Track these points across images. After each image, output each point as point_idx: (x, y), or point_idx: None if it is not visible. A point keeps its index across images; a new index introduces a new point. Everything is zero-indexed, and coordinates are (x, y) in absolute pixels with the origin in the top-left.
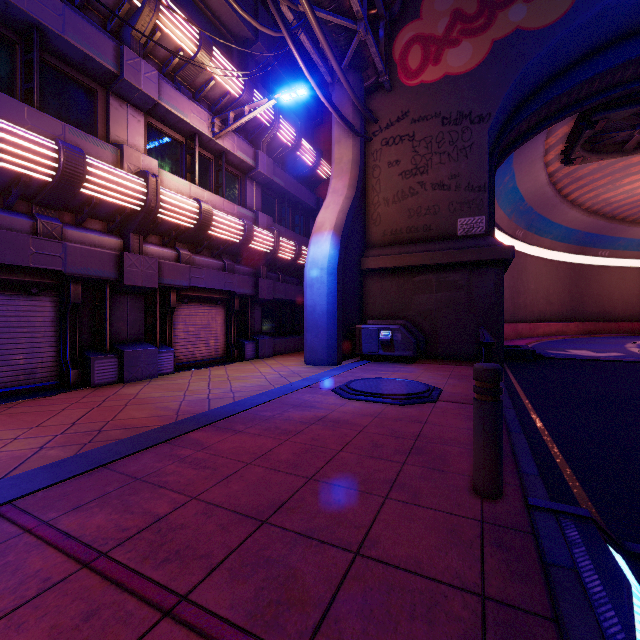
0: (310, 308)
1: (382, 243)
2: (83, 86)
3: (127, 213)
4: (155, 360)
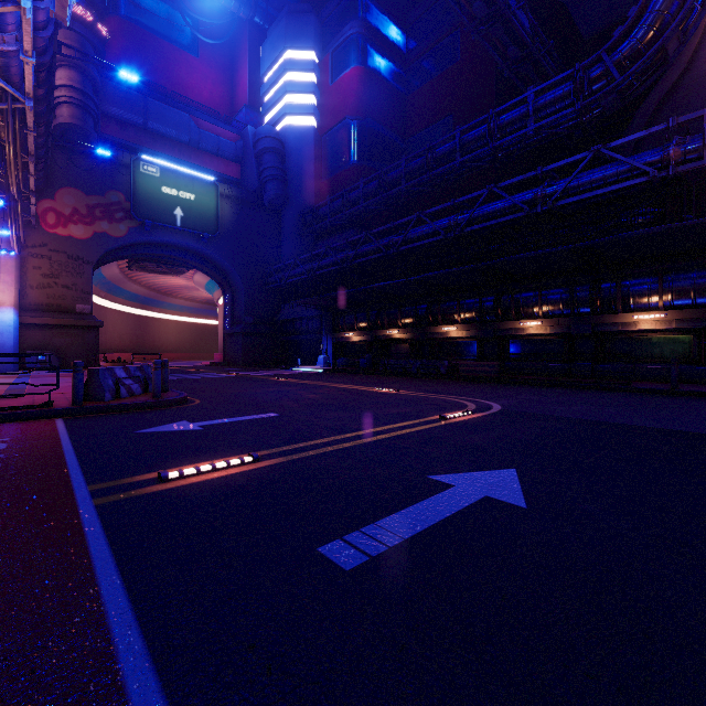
0: (2, 344)
1: (29, 309)
2: None
3: None
4: None
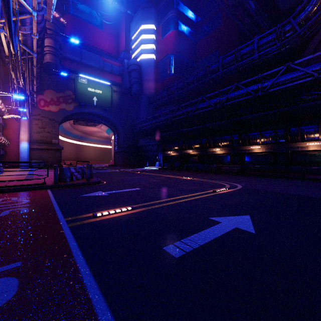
0: (22, 157)
1: (33, 142)
2: None
3: None
4: None
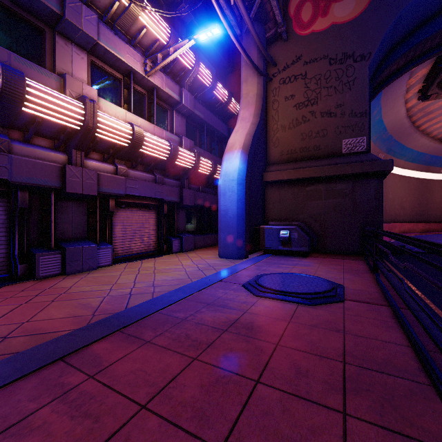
0: (223, 212)
1: (280, 161)
2: (33, 26)
3: (68, 131)
4: (94, 255)
